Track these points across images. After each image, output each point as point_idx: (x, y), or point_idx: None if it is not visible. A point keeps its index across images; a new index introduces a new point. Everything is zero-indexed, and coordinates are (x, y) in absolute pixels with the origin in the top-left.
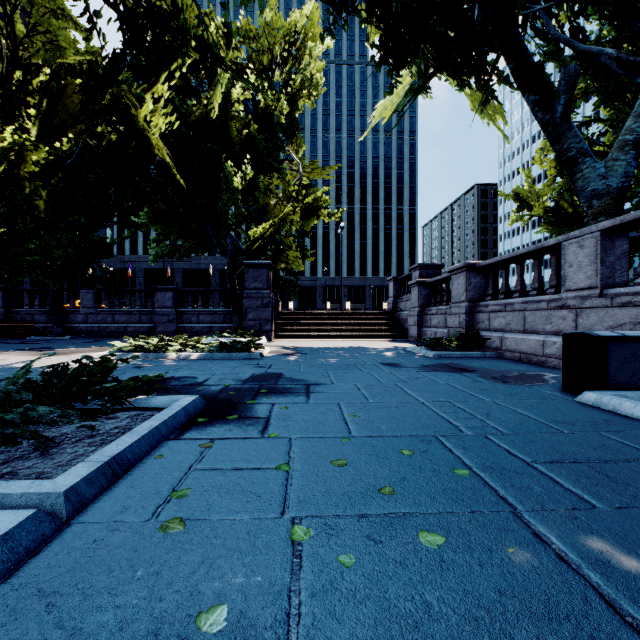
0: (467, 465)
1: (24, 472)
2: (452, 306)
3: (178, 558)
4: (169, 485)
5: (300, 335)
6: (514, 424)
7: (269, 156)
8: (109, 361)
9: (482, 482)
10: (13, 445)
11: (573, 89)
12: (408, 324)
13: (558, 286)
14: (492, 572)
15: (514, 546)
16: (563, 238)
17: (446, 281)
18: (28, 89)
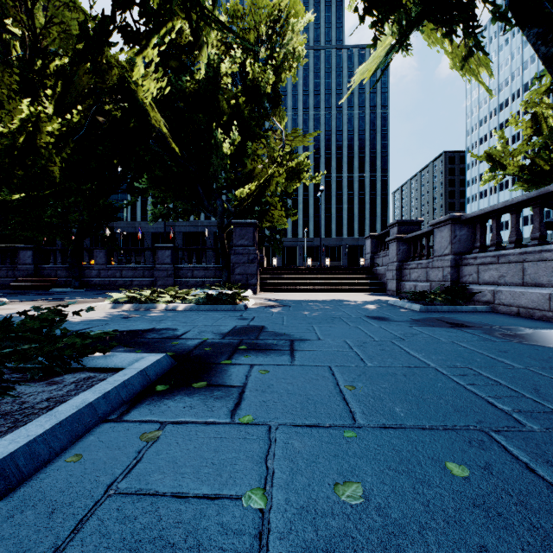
0: None
1: None
2: (434, 260)
3: None
4: (51, 539)
5: (283, 288)
6: None
7: (255, 125)
8: (61, 313)
9: None
10: None
11: None
12: (386, 278)
13: None
14: None
15: None
16: None
17: (426, 236)
18: (46, 72)
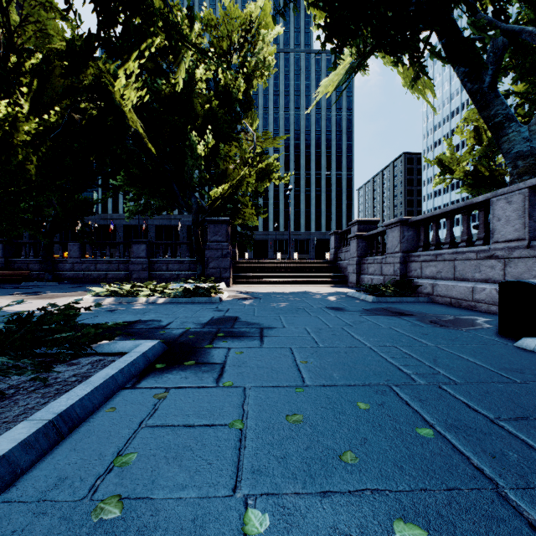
0: (428, 422)
1: None
2: (387, 256)
3: None
4: (115, 447)
5: (254, 281)
6: (464, 372)
7: (228, 128)
8: (73, 308)
9: (450, 446)
10: None
11: (500, 60)
12: (348, 272)
13: (486, 238)
14: None
15: None
16: (491, 195)
17: (381, 234)
18: (21, 70)
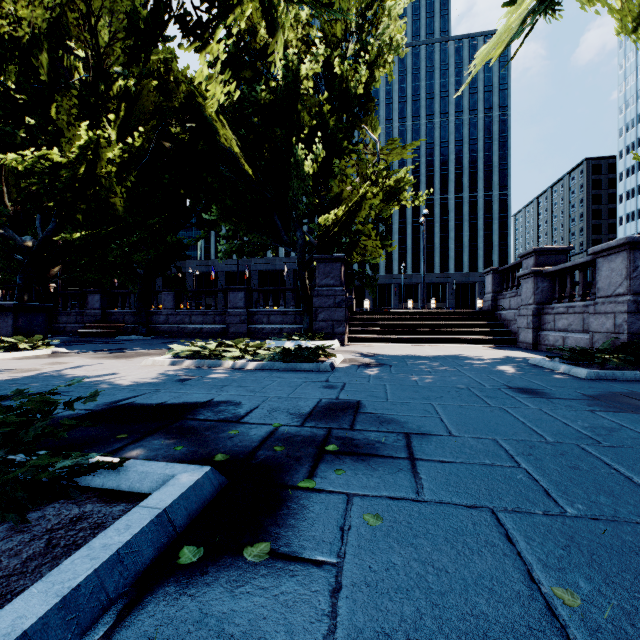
0: None
1: None
2: (599, 302)
3: None
4: None
5: (377, 338)
6: None
7: (342, 137)
8: (51, 401)
9: None
10: None
11: None
12: (517, 326)
13: None
14: None
15: None
16: None
17: (581, 268)
18: (109, 95)
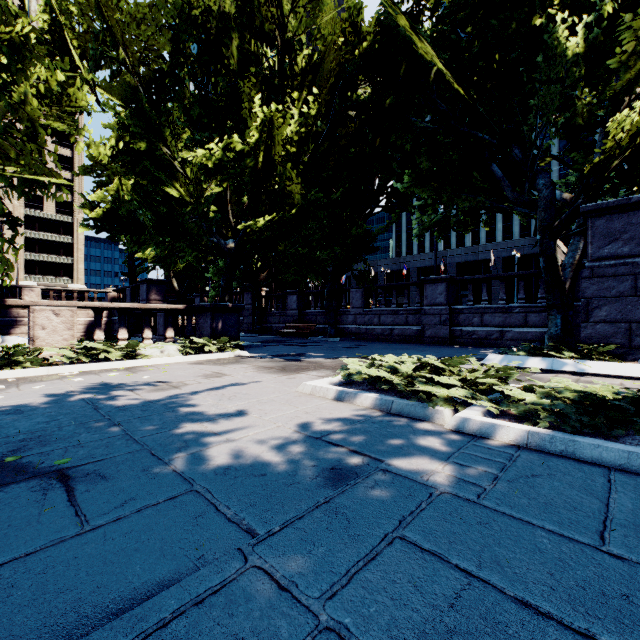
0: None
1: None
2: None
3: None
4: None
5: None
6: None
7: None
8: None
9: None
10: None
11: None
12: None
13: None
14: None
15: None
16: None
17: None
18: (293, 72)
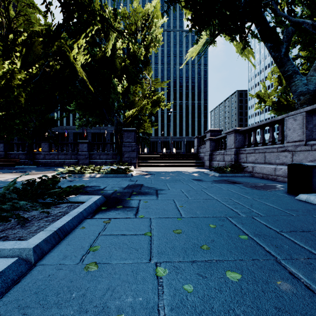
0: (245, 233)
1: (12, 236)
2: (227, 150)
3: (95, 286)
4: (88, 243)
5: (150, 165)
6: (266, 211)
7: (135, 76)
8: (56, 178)
9: (255, 242)
10: (6, 222)
11: (290, 40)
12: (204, 160)
13: (282, 140)
14: (271, 296)
15: (280, 280)
16: (285, 115)
17: (224, 138)
18: (16, 43)
